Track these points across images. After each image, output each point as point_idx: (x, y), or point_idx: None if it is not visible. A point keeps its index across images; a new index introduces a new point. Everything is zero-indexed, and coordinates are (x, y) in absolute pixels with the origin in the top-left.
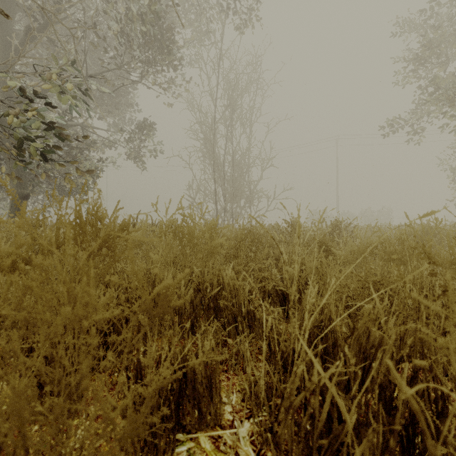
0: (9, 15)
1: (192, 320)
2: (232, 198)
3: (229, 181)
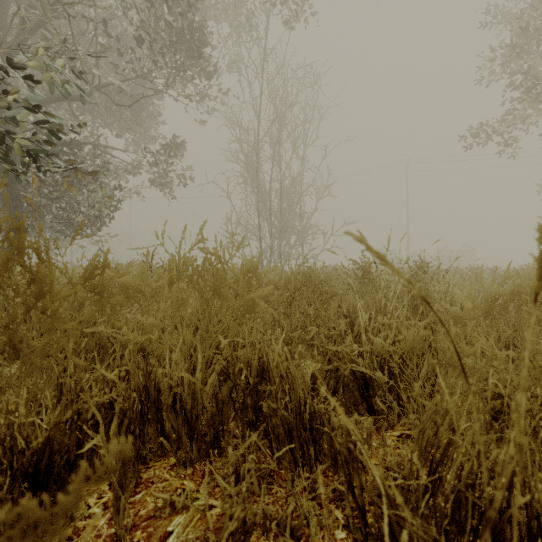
0: (2, 5)
1: (214, 429)
2: (280, 234)
3: (276, 213)
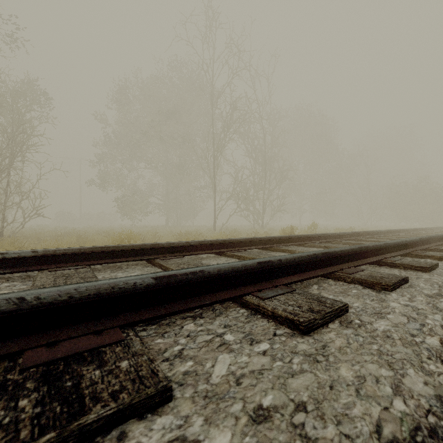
0: None
1: None
2: None
3: None
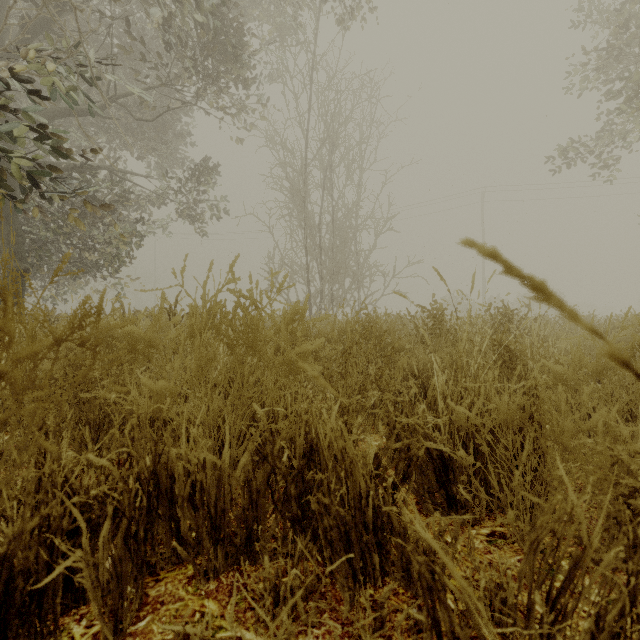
0: None
1: (247, 527)
2: (332, 276)
3: (327, 251)
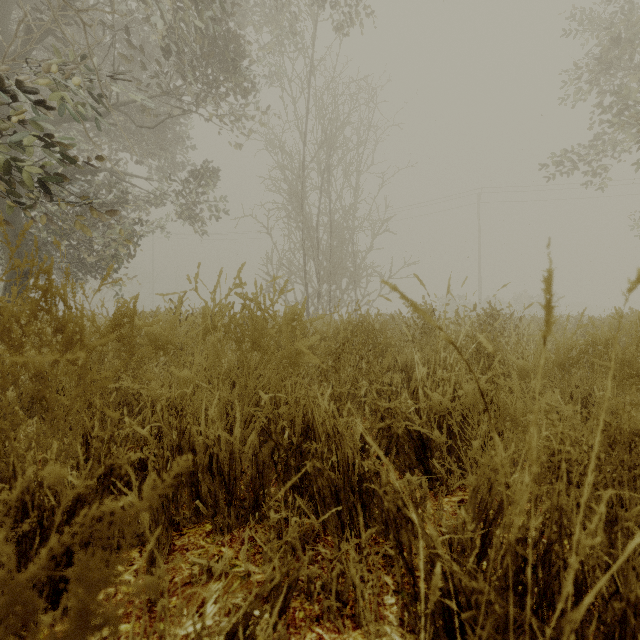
0: (3, 8)
1: (254, 493)
2: (329, 277)
3: (324, 252)
